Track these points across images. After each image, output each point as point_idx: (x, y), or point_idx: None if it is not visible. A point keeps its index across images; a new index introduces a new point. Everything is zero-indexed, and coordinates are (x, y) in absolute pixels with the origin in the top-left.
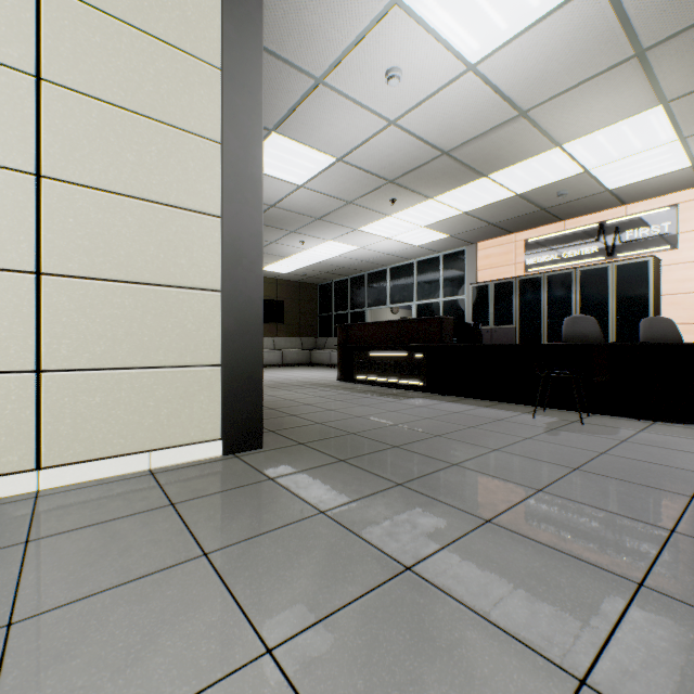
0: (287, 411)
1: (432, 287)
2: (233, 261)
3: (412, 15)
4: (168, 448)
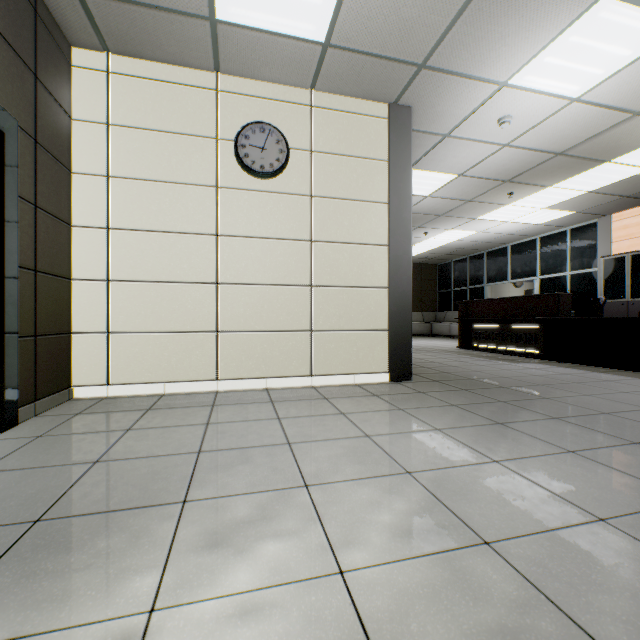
0: (420, 365)
1: (557, 262)
2: (394, 270)
3: (517, 87)
4: (362, 374)
